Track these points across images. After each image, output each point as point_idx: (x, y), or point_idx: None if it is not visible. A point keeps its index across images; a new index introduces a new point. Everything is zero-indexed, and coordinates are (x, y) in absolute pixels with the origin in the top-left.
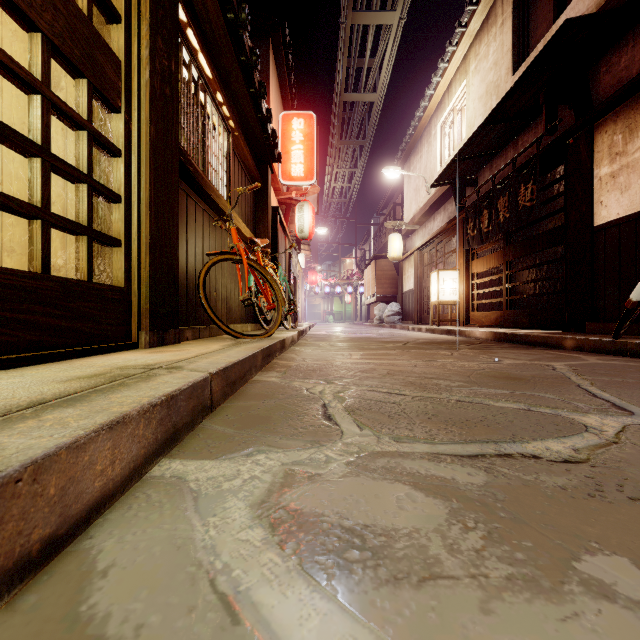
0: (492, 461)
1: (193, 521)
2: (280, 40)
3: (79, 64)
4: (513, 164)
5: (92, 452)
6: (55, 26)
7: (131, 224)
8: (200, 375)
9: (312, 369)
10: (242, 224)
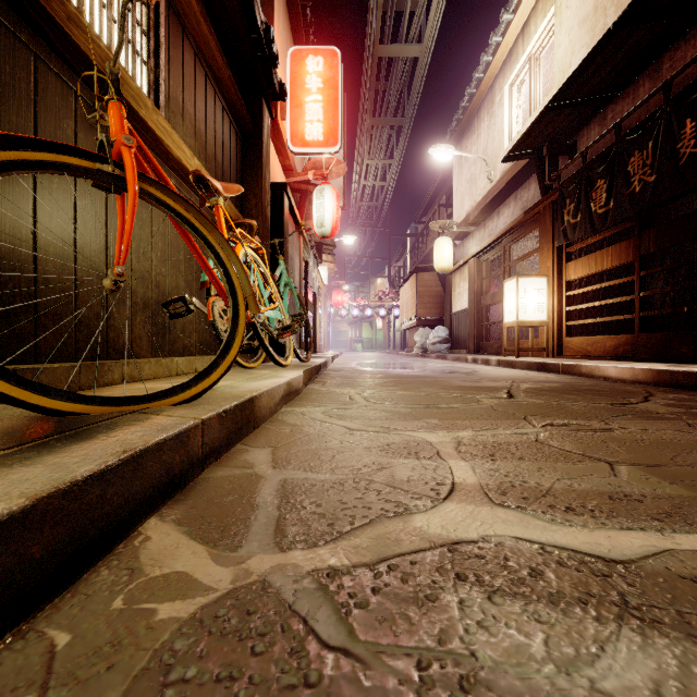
0: None
1: None
2: None
3: None
4: (666, 91)
5: None
6: None
7: None
8: None
9: None
10: (193, 160)
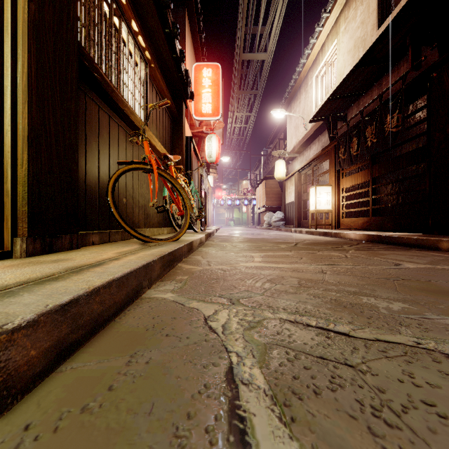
0: None
1: None
2: (193, 7)
3: None
4: (380, 99)
5: None
6: None
7: (3, 112)
8: None
9: (215, 277)
10: (158, 143)
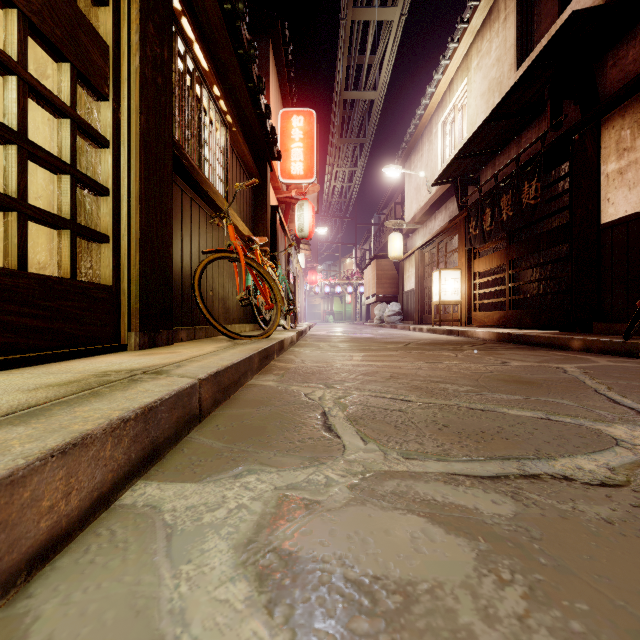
0: (518, 484)
1: (162, 570)
2: (279, 36)
3: (61, 45)
4: (516, 161)
5: (36, 486)
6: (33, 2)
7: (120, 219)
8: (187, 382)
9: (311, 372)
10: (240, 222)
